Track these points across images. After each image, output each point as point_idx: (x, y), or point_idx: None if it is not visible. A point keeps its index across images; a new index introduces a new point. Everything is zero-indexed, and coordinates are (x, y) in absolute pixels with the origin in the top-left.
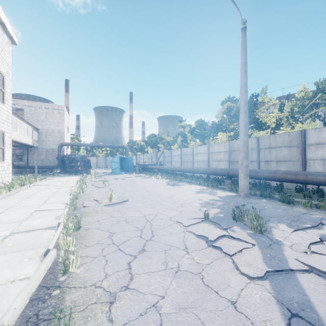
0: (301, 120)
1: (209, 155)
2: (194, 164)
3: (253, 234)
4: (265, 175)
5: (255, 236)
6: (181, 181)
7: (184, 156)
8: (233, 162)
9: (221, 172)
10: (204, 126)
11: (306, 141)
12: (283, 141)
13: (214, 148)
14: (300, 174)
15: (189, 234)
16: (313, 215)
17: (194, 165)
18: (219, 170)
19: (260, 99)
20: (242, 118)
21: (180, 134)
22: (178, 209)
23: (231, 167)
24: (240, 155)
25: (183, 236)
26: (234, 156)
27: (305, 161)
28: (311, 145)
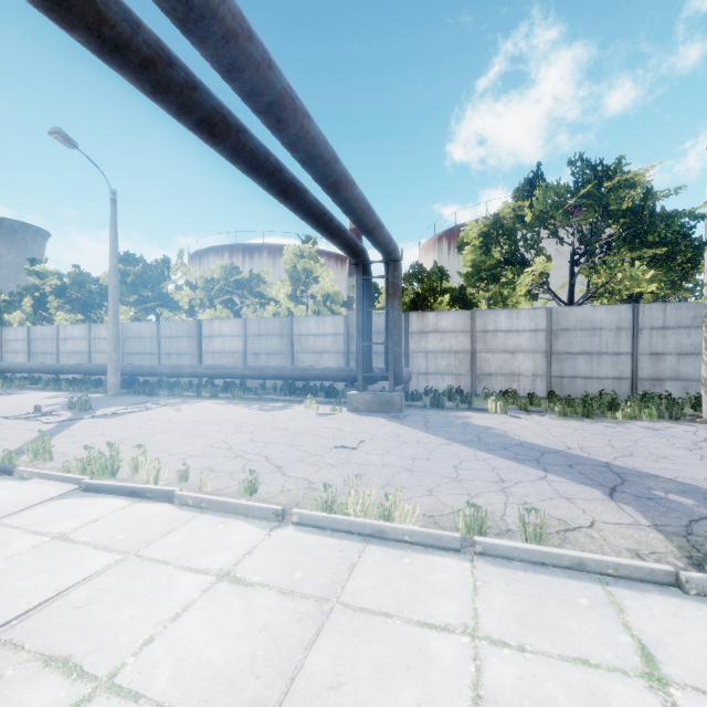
0: (215, 305)
1: (90, 343)
2: (62, 358)
3: (79, 413)
4: (148, 371)
5: (78, 413)
6: (23, 388)
7: (36, 342)
8: (129, 355)
9: (98, 370)
10: (89, 285)
11: (202, 332)
12: (183, 330)
13: (100, 332)
14: (176, 368)
15: (10, 420)
16: (158, 400)
17: (60, 360)
18: (96, 367)
19: (174, 266)
20: (111, 305)
21: (29, 293)
22: (1, 412)
23: (125, 362)
24: (108, 347)
25: (2, 421)
26: (130, 345)
27: (201, 354)
28: (206, 337)
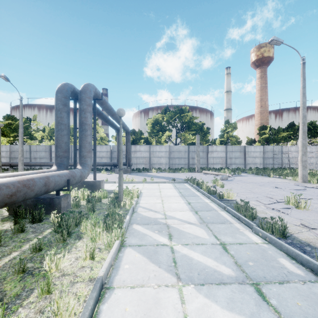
0: (53, 138)
1: None
2: None
3: None
4: (32, 164)
5: None
6: None
7: None
8: (13, 158)
9: (5, 164)
10: None
11: (52, 150)
12: (43, 149)
13: None
14: (46, 163)
15: None
16: None
17: None
18: (4, 163)
19: (32, 121)
20: (20, 139)
21: None
22: None
23: (11, 161)
24: (19, 155)
25: None
26: (14, 154)
27: (51, 158)
28: (54, 151)
